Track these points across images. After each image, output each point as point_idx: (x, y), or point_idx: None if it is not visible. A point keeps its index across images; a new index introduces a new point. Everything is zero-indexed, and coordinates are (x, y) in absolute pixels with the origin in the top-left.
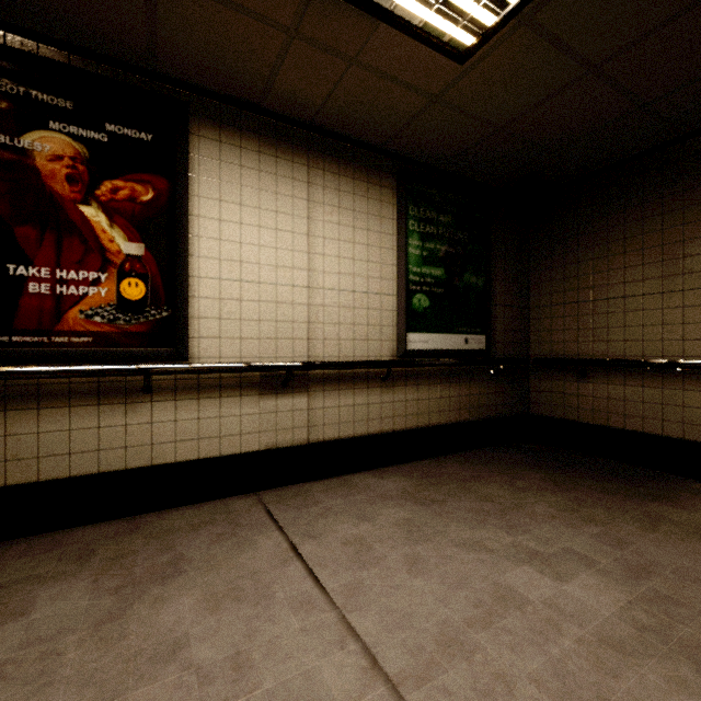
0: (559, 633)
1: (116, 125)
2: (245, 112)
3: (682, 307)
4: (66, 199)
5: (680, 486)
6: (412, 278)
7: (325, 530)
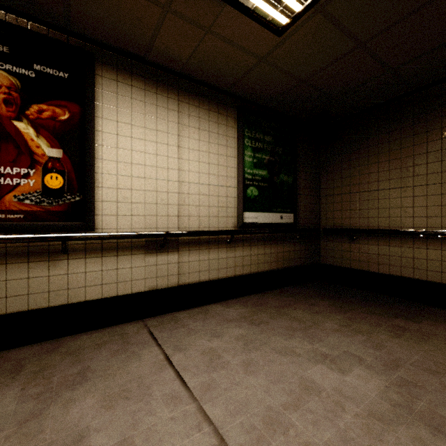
0: (343, 411)
1: (41, 65)
2: (135, 62)
3: (413, 196)
4: (3, 116)
5: (412, 308)
6: (247, 176)
7: (189, 345)
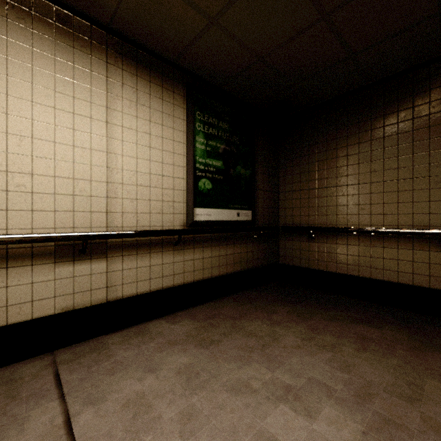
0: None
1: None
2: None
3: (370, 193)
4: None
5: (370, 309)
6: (198, 166)
7: (109, 390)
